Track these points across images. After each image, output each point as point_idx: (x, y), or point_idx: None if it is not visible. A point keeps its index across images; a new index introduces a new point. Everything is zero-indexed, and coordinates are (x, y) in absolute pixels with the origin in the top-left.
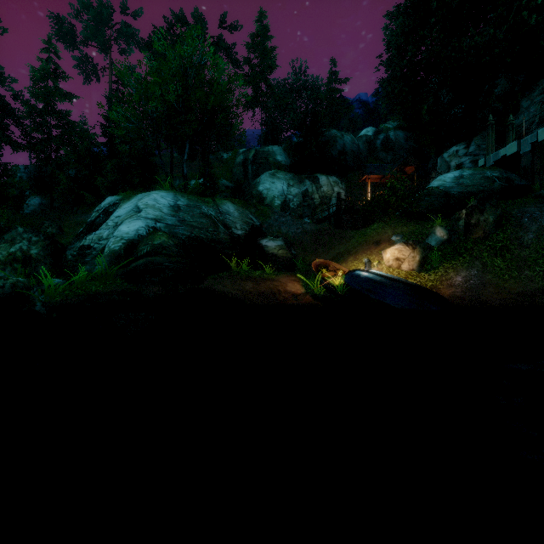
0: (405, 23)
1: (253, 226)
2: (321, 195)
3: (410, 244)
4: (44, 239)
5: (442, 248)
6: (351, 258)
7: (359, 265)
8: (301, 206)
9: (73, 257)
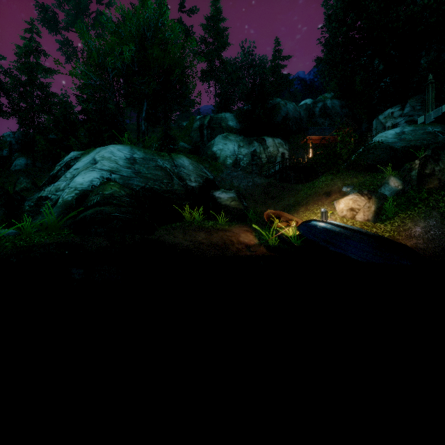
0: None
1: (207, 179)
2: (268, 154)
3: (365, 194)
4: None
5: (395, 198)
6: (302, 209)
7: (311, 216)
8: (250, 165)
9: (30, 207)
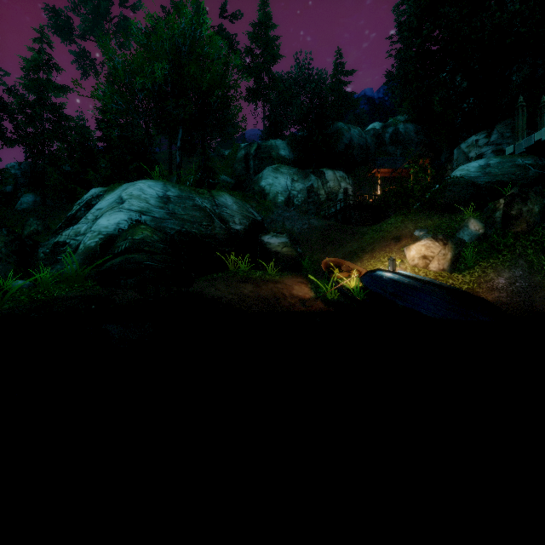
0: (419, 2)
1: (254, 221)
2: (327, 190)
3: (440, 239)
4: (7, 233)
5: (476, 244)
6: (367, 257)
7: (377, 264)
8: (306, 203)
9: (45, 255)
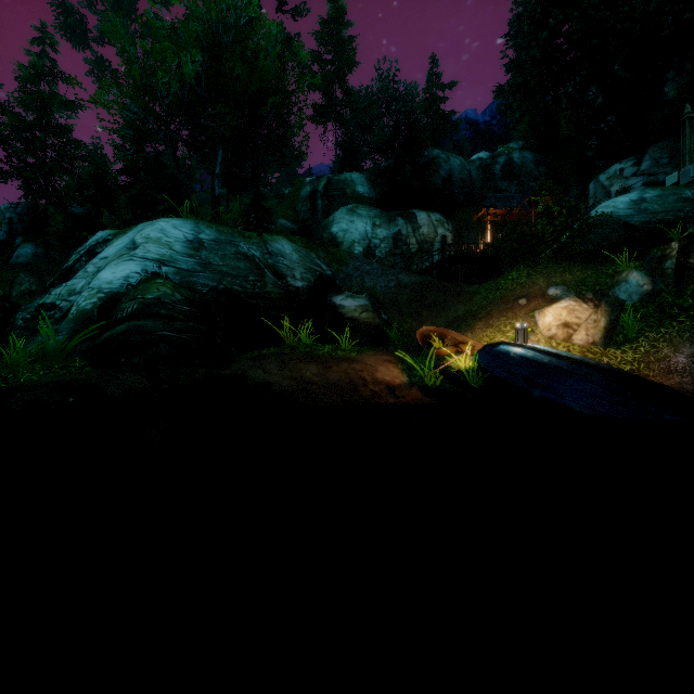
0: None
1: (322, 276)
2: (420, 238)
3: (589, 299)
4: None
5: (639, 307)
6: (480, 325)
7: (495, 336)
8: (391, 255)
9: (25, 322)
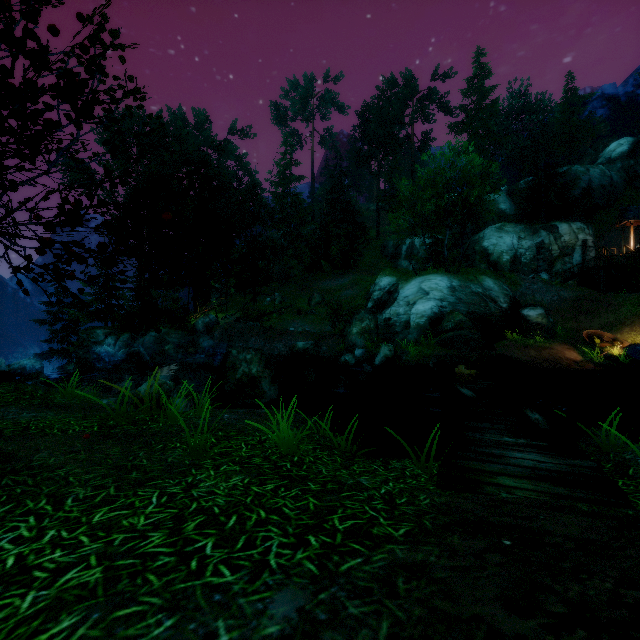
0: None
1: (510, 297)
2: (561, 245)
3: None
4: (373, 317)
5: None
6: (626, 330)
7: (637, 337)
8: (535, 260)
9: (381, 327)
